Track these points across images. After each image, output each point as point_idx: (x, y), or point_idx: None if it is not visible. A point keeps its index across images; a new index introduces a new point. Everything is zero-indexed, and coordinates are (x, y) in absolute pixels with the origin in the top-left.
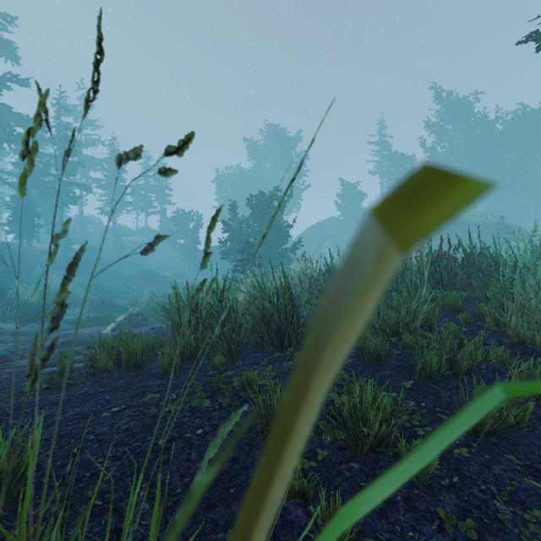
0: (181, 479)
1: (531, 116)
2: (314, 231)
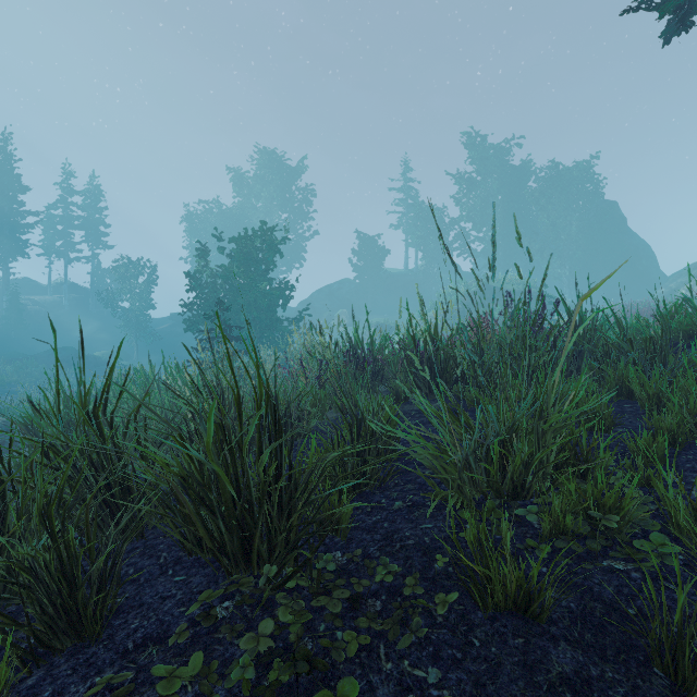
0: None
1: (565, 174)
2: (324, 296)
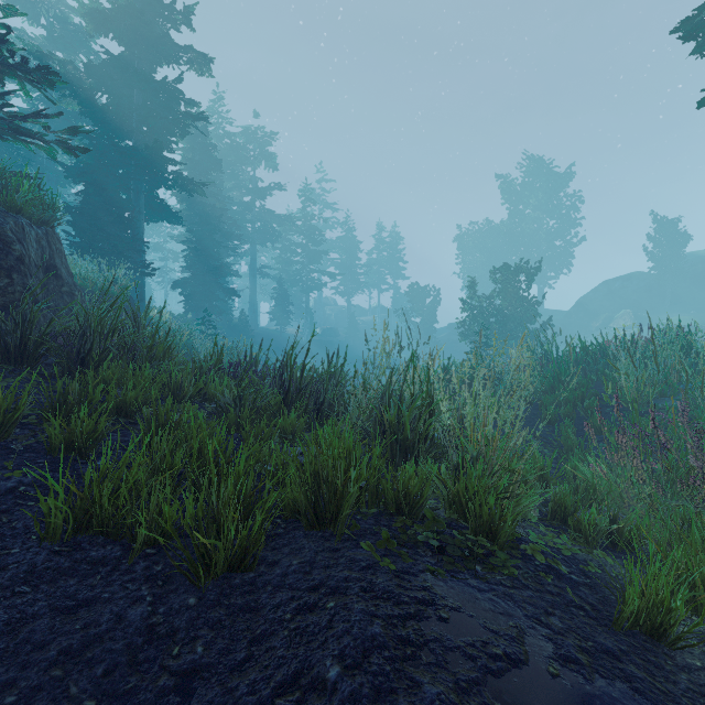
0: None
1: None
2: (600, 296)
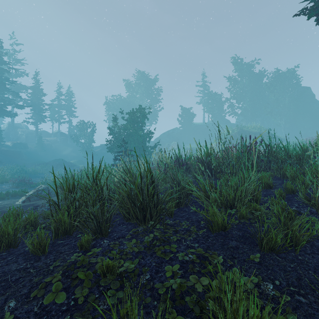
0: None
1: (282, 75)
2: (166, 136)
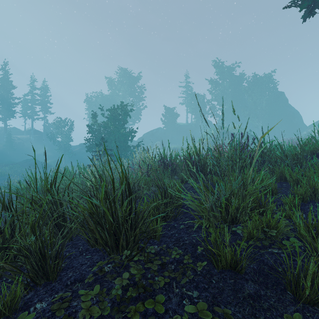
0: None
1: (260, 79)
2: (149, 135)
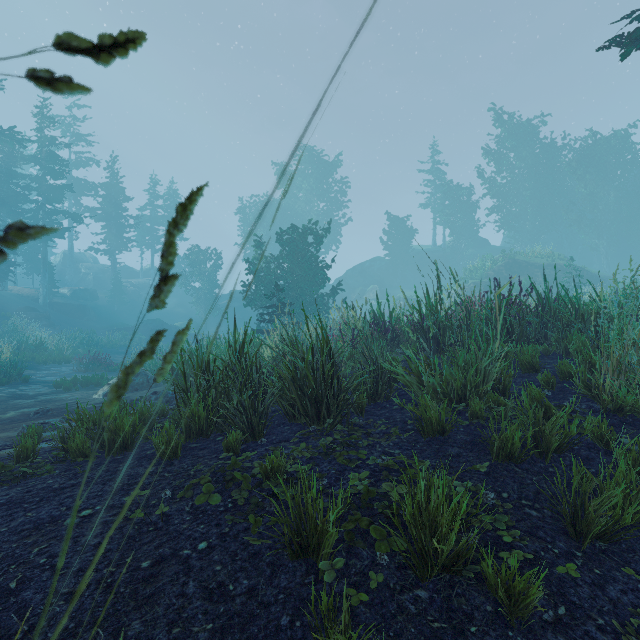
0: (168, 630)
1: (602, 143)
2: (357, 273)
